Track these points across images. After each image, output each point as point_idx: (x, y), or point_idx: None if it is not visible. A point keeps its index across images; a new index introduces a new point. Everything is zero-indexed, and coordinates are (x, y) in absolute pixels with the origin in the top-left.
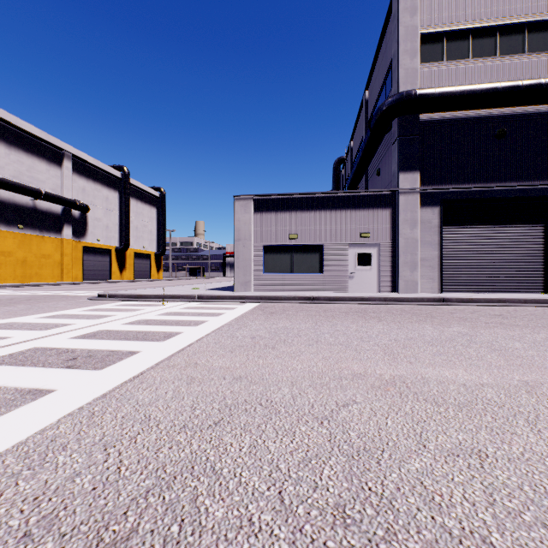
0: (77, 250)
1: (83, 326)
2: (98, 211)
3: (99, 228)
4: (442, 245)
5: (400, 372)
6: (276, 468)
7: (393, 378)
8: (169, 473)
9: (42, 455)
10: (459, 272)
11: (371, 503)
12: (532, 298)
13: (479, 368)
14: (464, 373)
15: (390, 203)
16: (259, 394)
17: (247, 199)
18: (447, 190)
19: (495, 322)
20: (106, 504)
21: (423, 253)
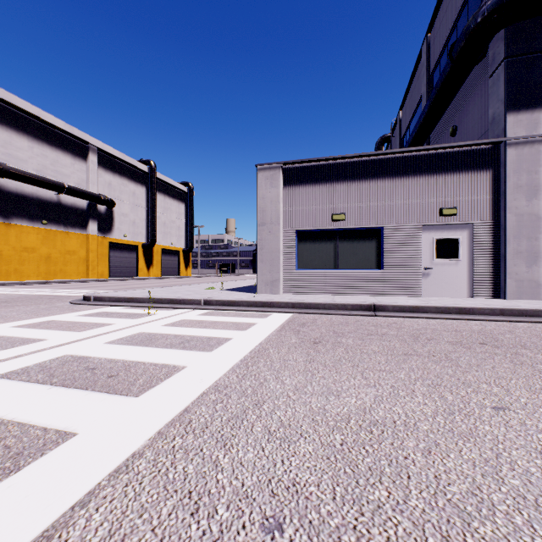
0: (103, 246)
1: None
2: (125, 207)
3: (126, 223)
4: None
5: None
6: None
7: None
8: None
9: None
10: None
11: None
12: None
13: None
14: None
15: (490, 162)
16: None
17: (273, 168)
18: None
19: None
20: None
21: None
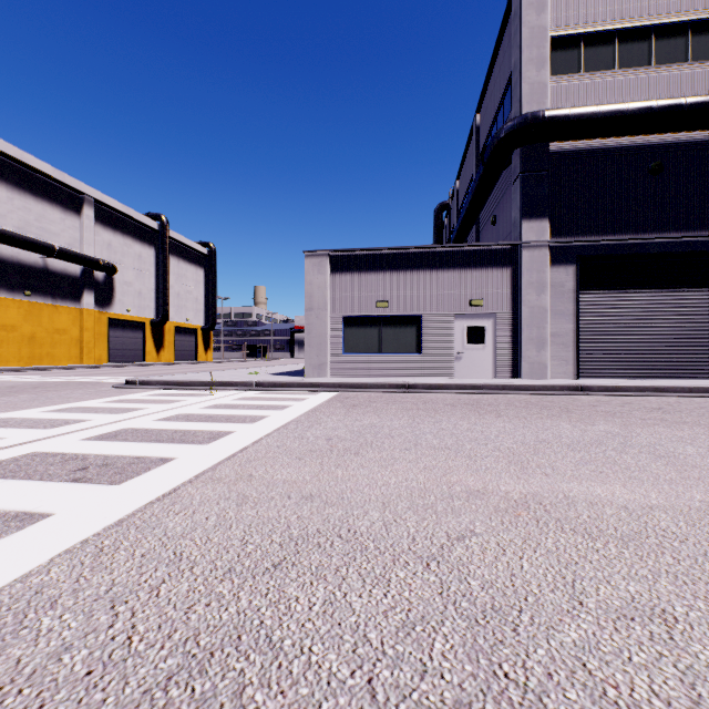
0: (101, 323)
1: (102, 423)
2: (129, 273)
3: (130, 294)
4: (578, 316)
5: (533, 489)
6: (364, 639)
7: (524, 498)
8: (203, 646)
9: (19, 615)
10: (601, 352)
11: (510, 701)
12: (699, 386)
13: (642, 483)
14: (623, 490)
15: (510, 260)
16: (338, 520)
17: (321, 255)
18: (585, 243)
19: (654, 418)
20: (104, 701)
21: (553, 327)
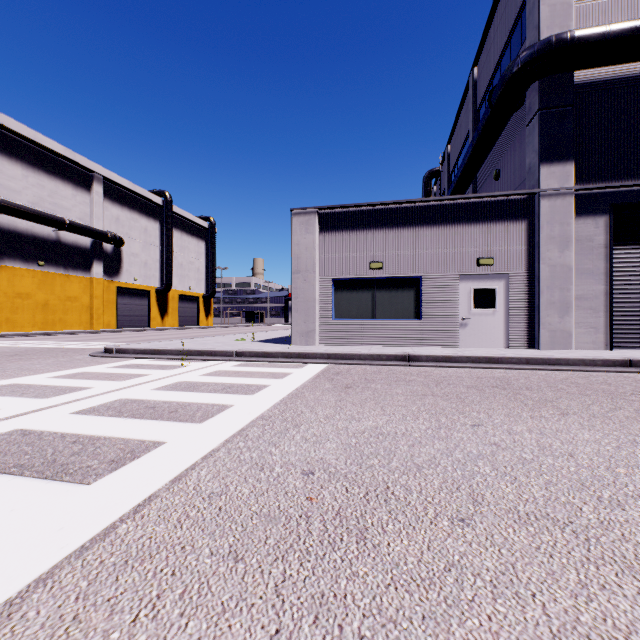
0: (109, 291)
1: None
2: (135, 245)
3: (136, 265)
4: (611, 275)
5: None
6: None
7: None
8: None
9: None
10: (638, 318)
11: None
12: None
13: None
14: None
15: (526, 212)
16: None
17: (309, 213)
18: (620, 189)
19: None
20: None
21: (579, 288)
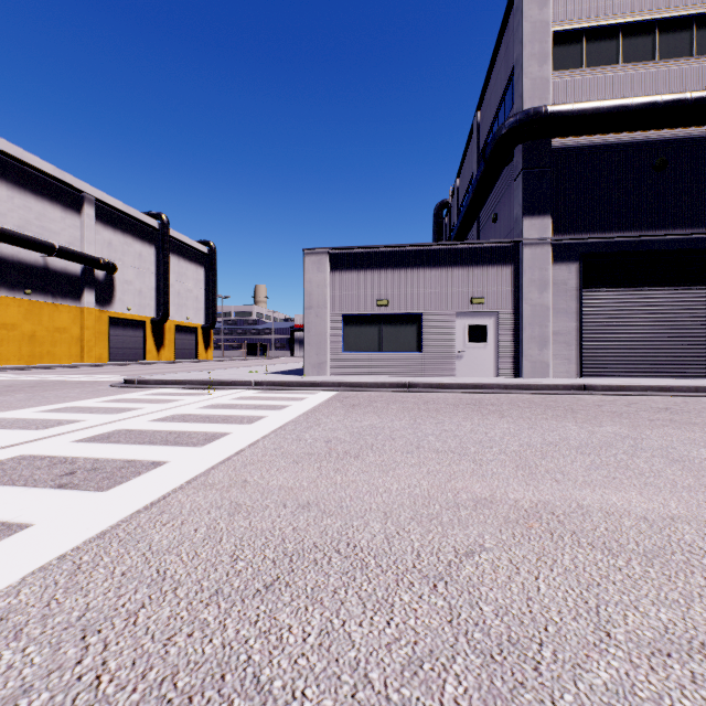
0: (101, 322)
1: (96, 424)
2: (129, 272)
3: (130, 293)
4: (581, 314)
5: (544, 497)
6: (365, 680)
7: (535, 507)
8: (181, 689)
9: None
10: (604, 350)
11: None
12: (705, 385)
13: (659, 490)
14: (640, 499)
15: (512, 258)
16: (336, 533)
17: (320, 253)
18: (588, 240)
19: (662, 419)
20: None
21: (556, 325)
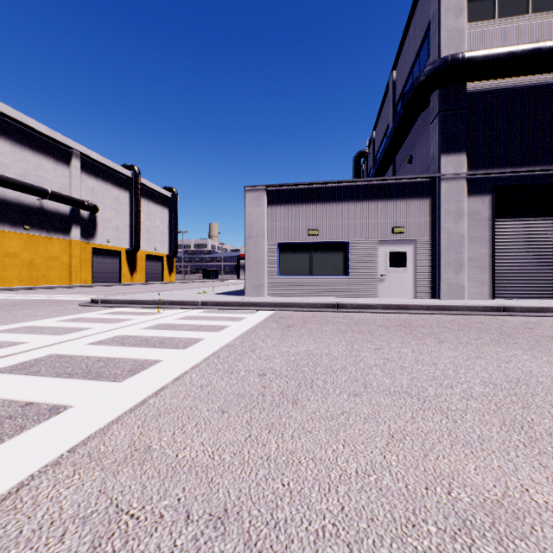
0: (86, 252)
1: (33, 347)
2: (108, 212)
3: (109, 229)
4: (494, 241)
5: None
6: None
7: None
8: None
9: None
10: (515, 274)
11: None
12: None
13: None
14: None
15: (429, 192)
16: None
17: (259, 190)
18: (500, 175)
19: None
20: None
21: (470, 252)
